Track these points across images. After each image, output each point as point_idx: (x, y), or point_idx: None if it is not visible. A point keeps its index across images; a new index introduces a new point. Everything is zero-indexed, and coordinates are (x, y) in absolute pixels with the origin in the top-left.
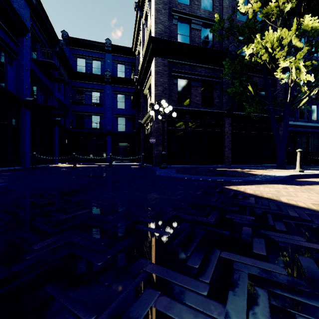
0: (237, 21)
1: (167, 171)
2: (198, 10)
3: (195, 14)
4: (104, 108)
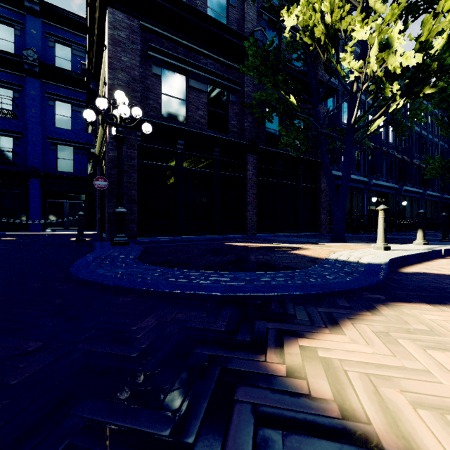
0: None
1: (117, 253)
2: None
3: None
4: (24, 124)
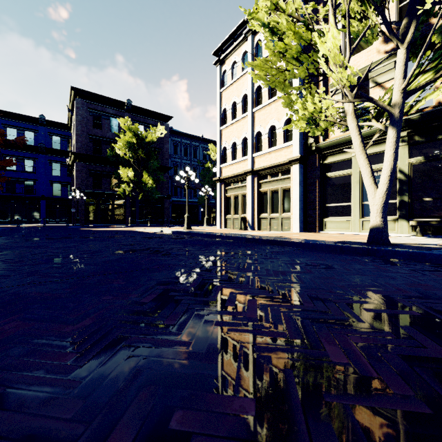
0: None
1: (76, 226)
2: (108, 133)
3: (104, 137)
4: (38, 175)
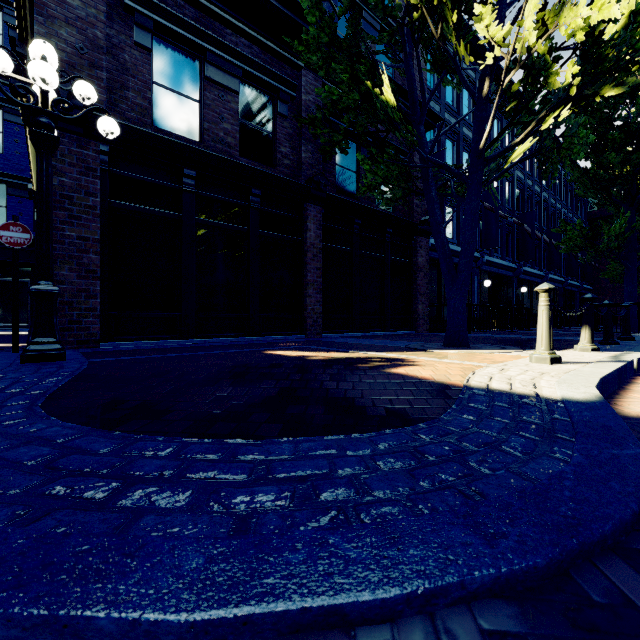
0: None
1: (5, 384)
2: None
3: None
4: None
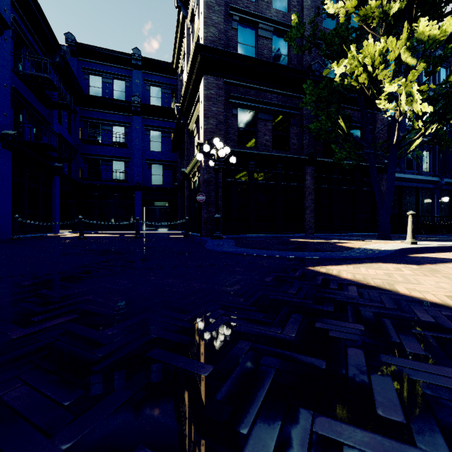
0: (322, 29)
1: (222, 243)
2: (268, 9)
3: (263, 15)
4: (131, 151)
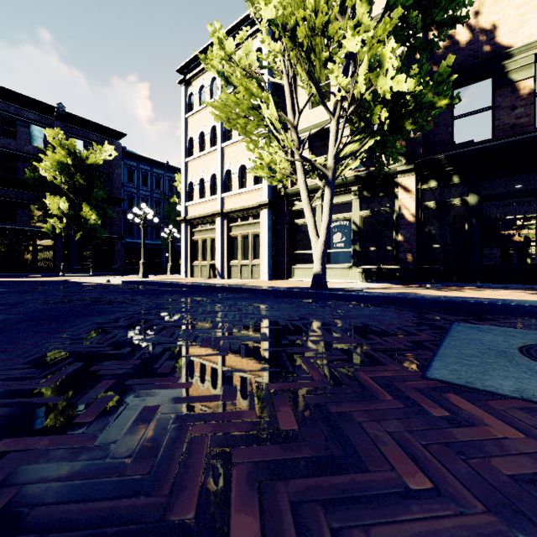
0: None
1: None
2: (26, 146)
3: (20, 150)
4: None
